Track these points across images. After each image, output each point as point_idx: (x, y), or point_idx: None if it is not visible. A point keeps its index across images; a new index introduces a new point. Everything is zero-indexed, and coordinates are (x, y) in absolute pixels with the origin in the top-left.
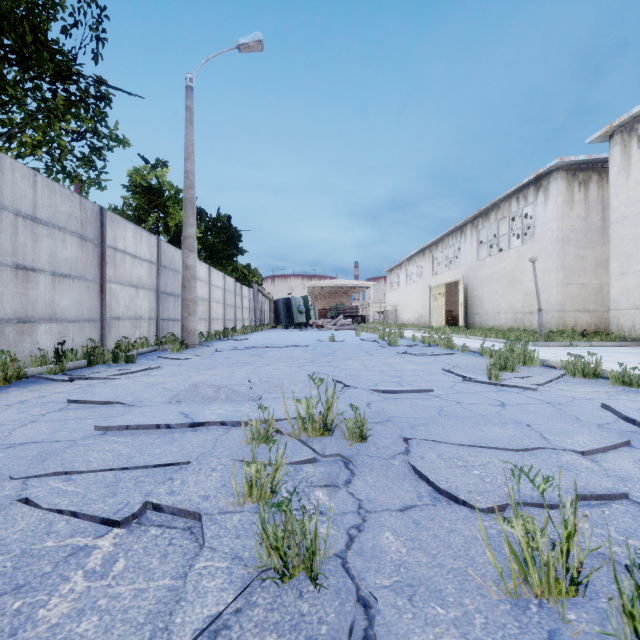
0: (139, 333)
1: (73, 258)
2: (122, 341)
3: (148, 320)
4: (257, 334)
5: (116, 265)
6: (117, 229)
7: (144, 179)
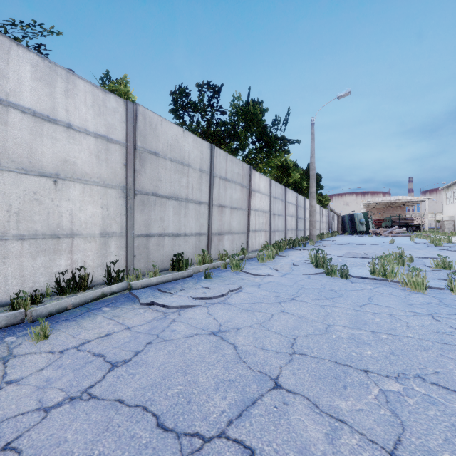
0: (292, 236)
1: (280, 208)
2: (290, 239)
3: (294, 230)
4: (336, 238)
5: (288, 208)
6: (288, 194)
7: (278, 161)
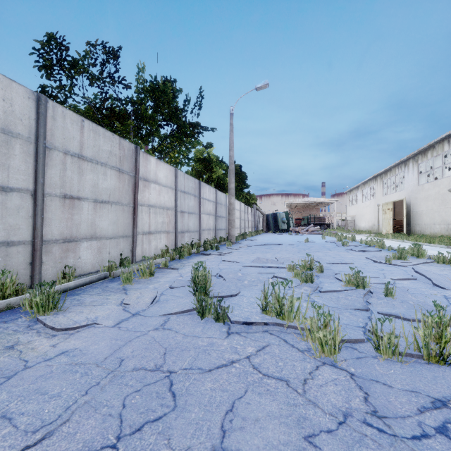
0: (210, 236)
1: (192, 205)
2: (206, 240)
3: (212, 230)
4: (259, 237)
5: (203, 206)
6: (204, 189)
7: (201, 154)
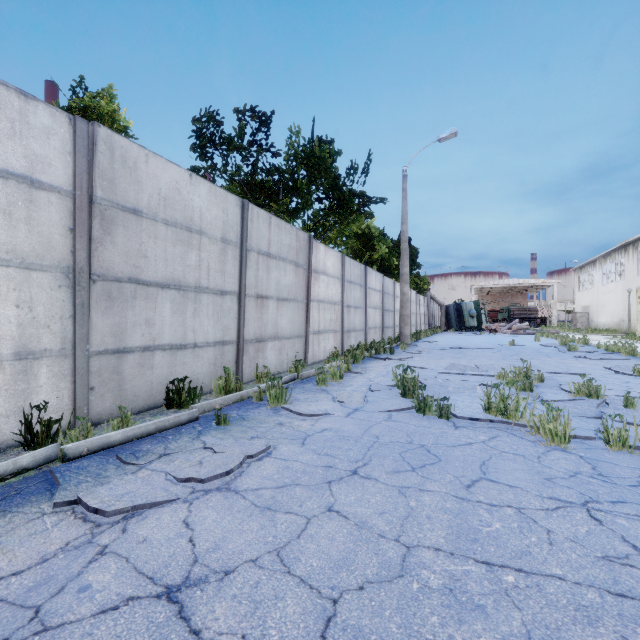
0: (376, 336)
1: (358, 297)
2: (373, 341)
3: (379, 328)
4: (437, 337)
5: (369, 297)
6: (370, 276)
7: (358, 227)
